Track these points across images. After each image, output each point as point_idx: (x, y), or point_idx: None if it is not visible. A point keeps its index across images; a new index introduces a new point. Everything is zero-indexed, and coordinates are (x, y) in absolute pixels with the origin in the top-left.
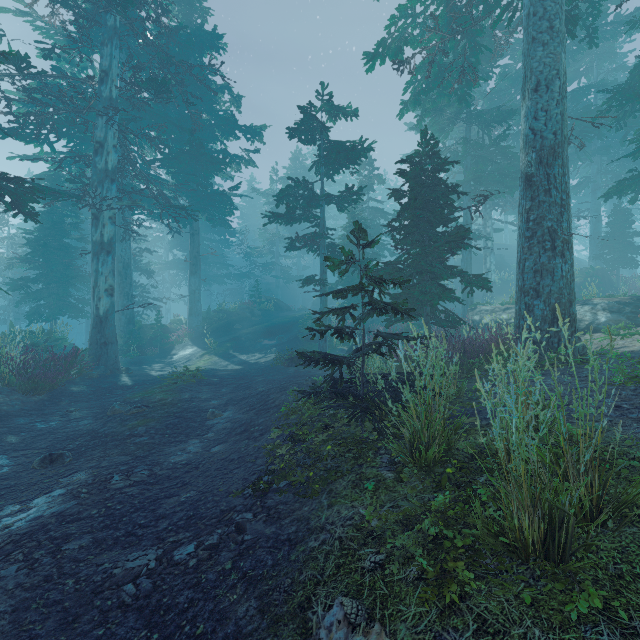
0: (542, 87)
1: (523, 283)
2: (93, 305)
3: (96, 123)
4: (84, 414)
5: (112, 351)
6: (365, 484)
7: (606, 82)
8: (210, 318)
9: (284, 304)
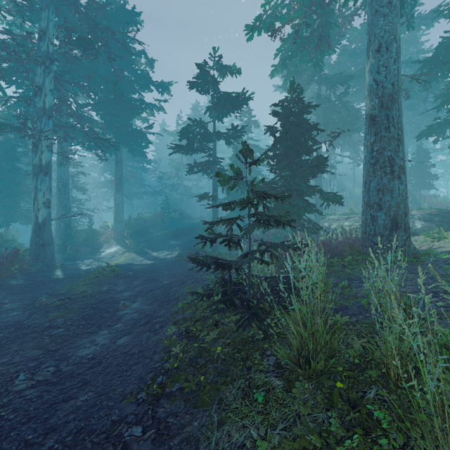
0: (383, 48)
1: (369, 199)
2: (33, 215)
3: (35, 71)
4: (15, 306)
5: (49, 251)
6: (254, 394)
7: (412, 60)
8: (131, 224)
9: (186, 214)
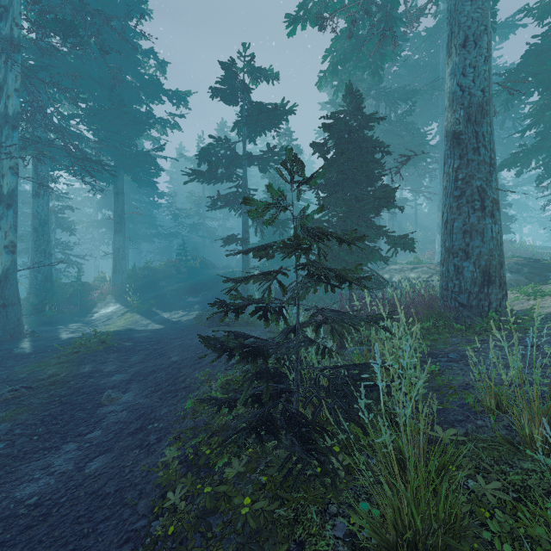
0: (470, 42)
1: (452, 244)
2: None
3: None
4: None
5: (13, 313)
6: None
7: None
8: (136, 275)
9: (210, 262)
